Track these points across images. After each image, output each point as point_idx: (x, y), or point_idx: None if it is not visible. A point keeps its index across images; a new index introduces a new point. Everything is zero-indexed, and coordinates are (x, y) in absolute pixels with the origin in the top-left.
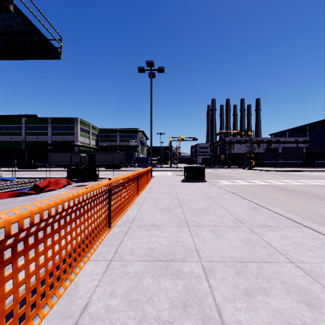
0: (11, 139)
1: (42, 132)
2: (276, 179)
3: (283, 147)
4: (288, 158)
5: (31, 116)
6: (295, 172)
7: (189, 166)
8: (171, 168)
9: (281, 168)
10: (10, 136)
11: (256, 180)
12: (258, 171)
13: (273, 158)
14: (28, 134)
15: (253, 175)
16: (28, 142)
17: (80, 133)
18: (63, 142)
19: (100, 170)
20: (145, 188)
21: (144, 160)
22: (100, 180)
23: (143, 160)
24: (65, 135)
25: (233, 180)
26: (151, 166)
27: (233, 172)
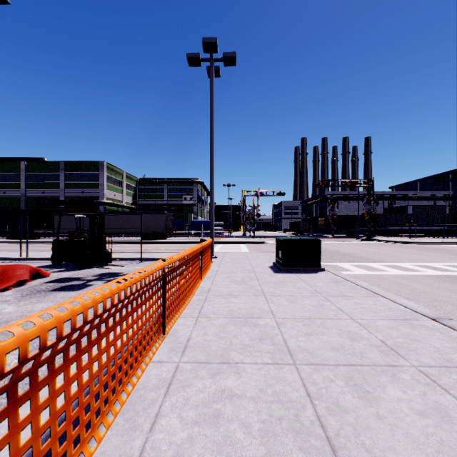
0: (5, 195)
1: (51, 184)
2: (439, 259)
3: (415, 206)
4: (426, 222)
5: (35, 159)
6: (449, 245)
7: (289, 239)
8: (246, 239)
9: (416, 238)
10: (4, 190)
11: (406, 262)
12: (386, 244)
13: (403, 222)
14: (29, 186)
15: (388, 251)
16: (29, 199)
17: (108, 184)
18: (81, 199)
19: (132, 242)
20: (194, 294)
21: (204, 226)
22: (117, 262)
23: (202, 226)
24: (85, 187)
25: (363, 262)
26: (211, 237)
27: (348, 246)
